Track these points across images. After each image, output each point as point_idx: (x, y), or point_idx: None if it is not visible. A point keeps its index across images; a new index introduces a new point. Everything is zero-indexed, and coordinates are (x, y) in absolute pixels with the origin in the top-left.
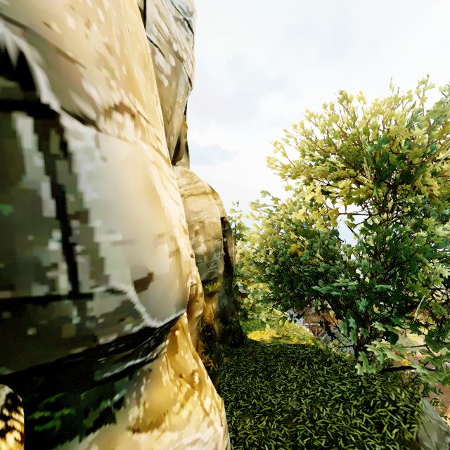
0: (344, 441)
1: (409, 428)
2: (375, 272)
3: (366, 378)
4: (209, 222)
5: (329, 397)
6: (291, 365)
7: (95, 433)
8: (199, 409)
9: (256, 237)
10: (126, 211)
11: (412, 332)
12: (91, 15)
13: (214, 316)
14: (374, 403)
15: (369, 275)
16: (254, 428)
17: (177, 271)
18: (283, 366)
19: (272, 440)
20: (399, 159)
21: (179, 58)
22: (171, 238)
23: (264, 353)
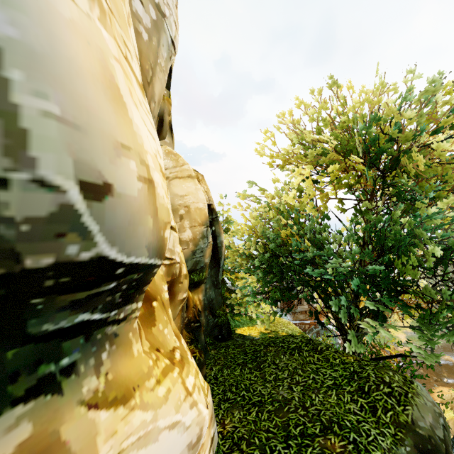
0: (338, 427)
1: (404, 410)
2: (363, 262)
3: (358, 364)
4: (195, 207)
5: (321, 384)
6: (281, 355)
7: (27, 405)
8: (180, 387)
9: (244, 226)
10: (69, 84)
11: (404, 313)
12: None
13: (200, 308)
14: (367, 388)
15: (357, 266)
16: (243, 420)
17: (150, 207)
18: (273, 356)
19: (263, 431)
20: (389, 141)
21: (161, 12)
22: (142, 161)
23: (253, 345)
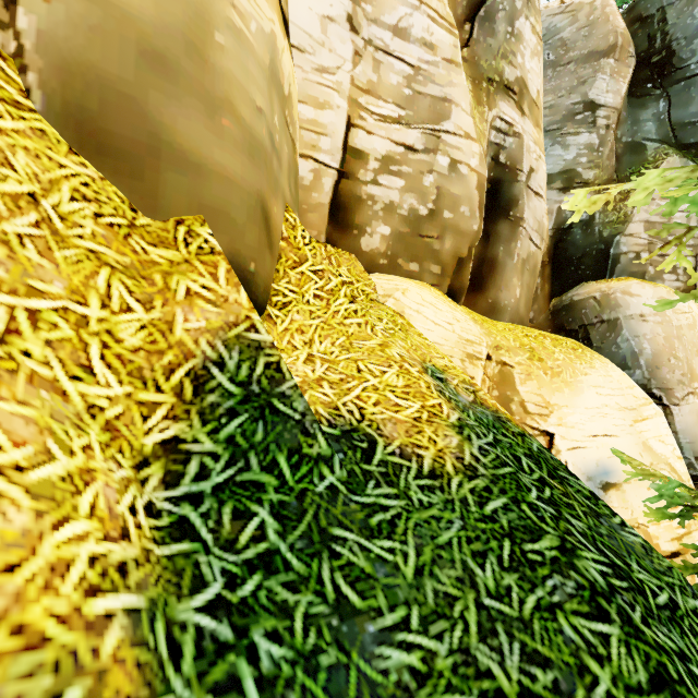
0: None
1: None
2: None
3: None
4: None
5: None
6: None
7: None
8: None
9: None
10: (690, 432)
11: None
12: (675, 366)
13: None
14: None
15: None
16: None
17: None
18: None
19: None
20: None
21: None
22: None
23: None
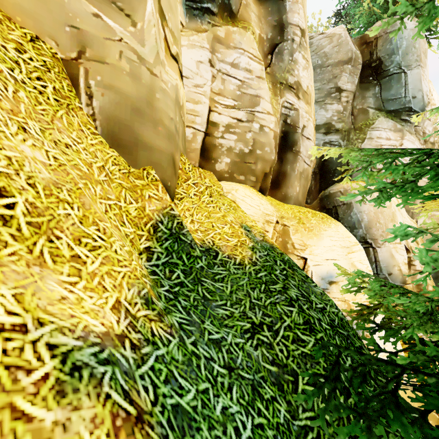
0: None
1: None
2: None
3: None
4: None
5: None
6: None
7: None
8: None
9: None
10: (386, 261)
11: None
12: (379, 227)
13: None
14: None
15: None
16: None
17: (400, 274)
18: None
19: None
20: None
21: None
22: (398, 266)
23: None
